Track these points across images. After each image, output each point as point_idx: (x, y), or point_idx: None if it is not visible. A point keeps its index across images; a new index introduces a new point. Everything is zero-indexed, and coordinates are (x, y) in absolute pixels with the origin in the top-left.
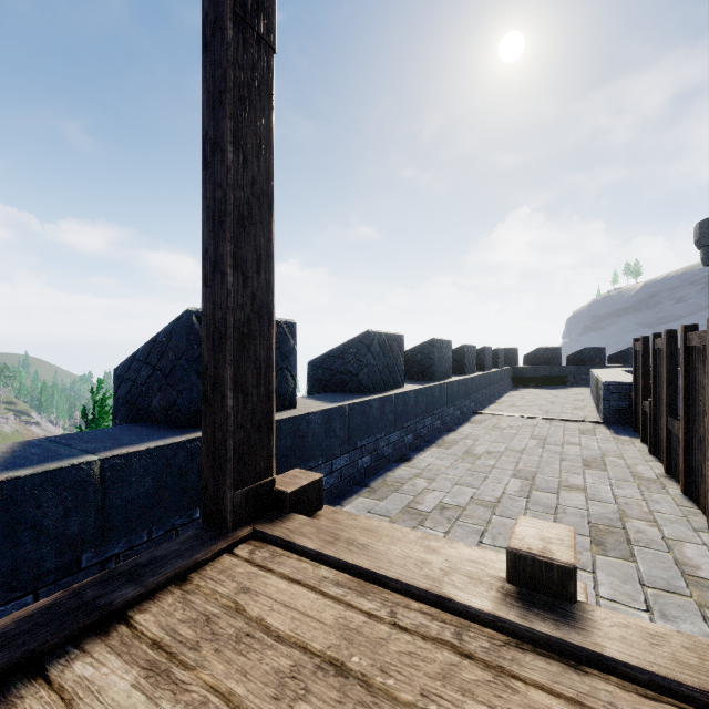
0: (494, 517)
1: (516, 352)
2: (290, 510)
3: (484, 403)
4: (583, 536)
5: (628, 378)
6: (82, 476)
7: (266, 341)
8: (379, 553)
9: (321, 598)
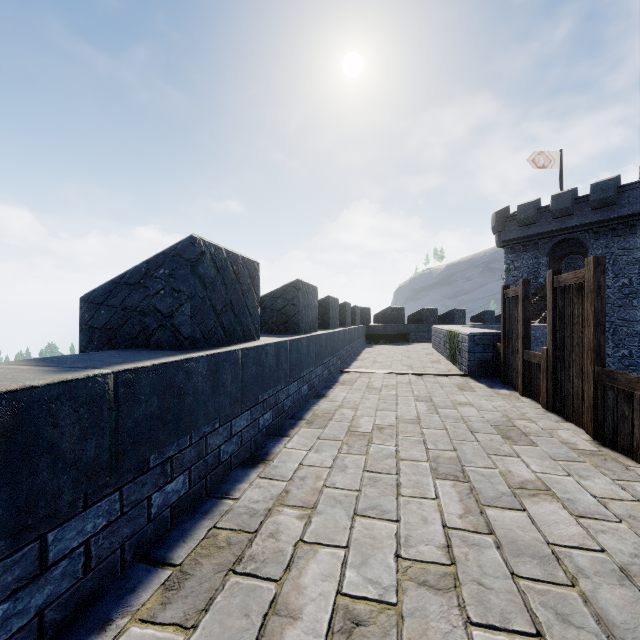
0: (473, 632)
1: (369, 312)
2: None
3: (348, 361)
4: None
5: (482, 330)
6: None
7: None
8: None
9: None
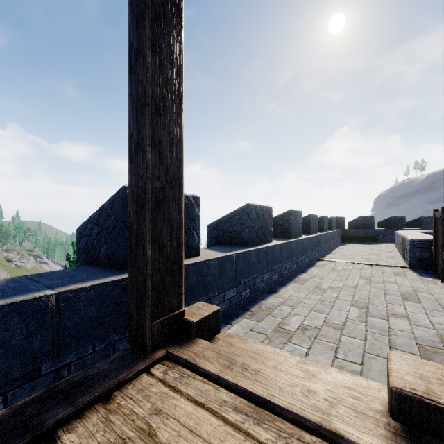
0: (343, 337)
1: (343, 220)
2: (195, 335)
3: (324, 253)
4: (414, 355)
5: (427, 237)
6: (42, 306)
7: (177, 205)
8: (269, 379)
9: (222, 425)
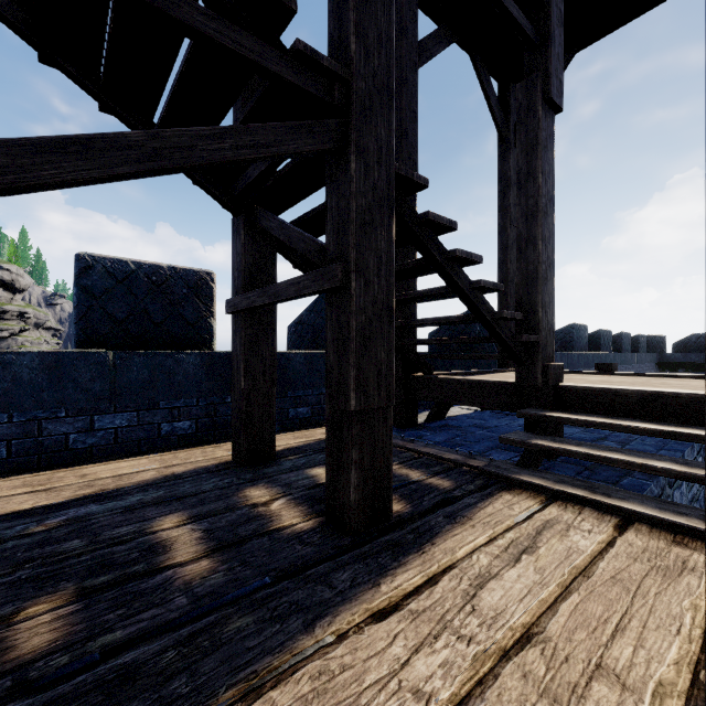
0: None
1: (663, 340)
2: None
3: None
4: None
5: None
6: None
7: None
8: None
9: None
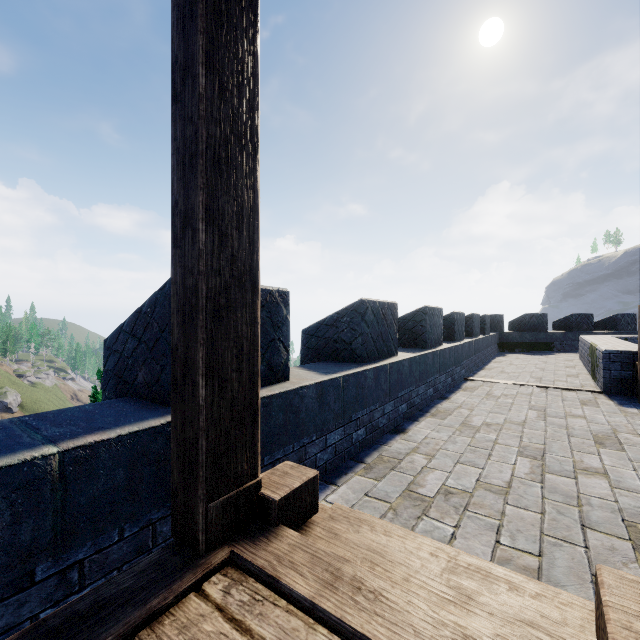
0: (507, 507)
1: (502, 319)
2: (278, 521)
3: (473, 369)
4: (620, 539)
5: (628, 346)
6: (36, 474)
7: (249, 314)
8: (398, 612)
9: None
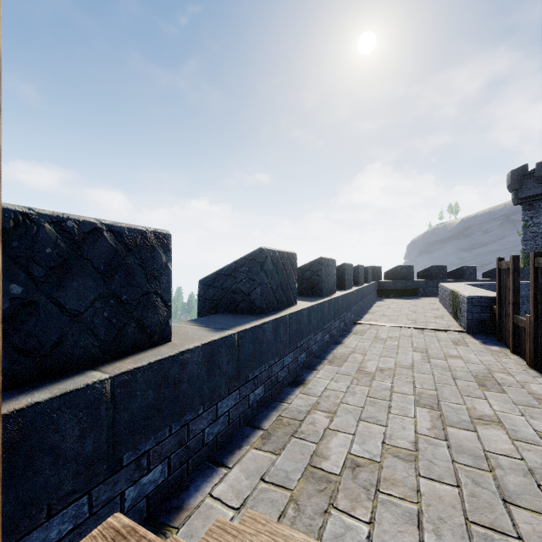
0: (420, 480)
1: (380, 270)
2: None
3: (360, 313)
4: None
5: (483, 292)
6: None
7: None
8: None
9: None
